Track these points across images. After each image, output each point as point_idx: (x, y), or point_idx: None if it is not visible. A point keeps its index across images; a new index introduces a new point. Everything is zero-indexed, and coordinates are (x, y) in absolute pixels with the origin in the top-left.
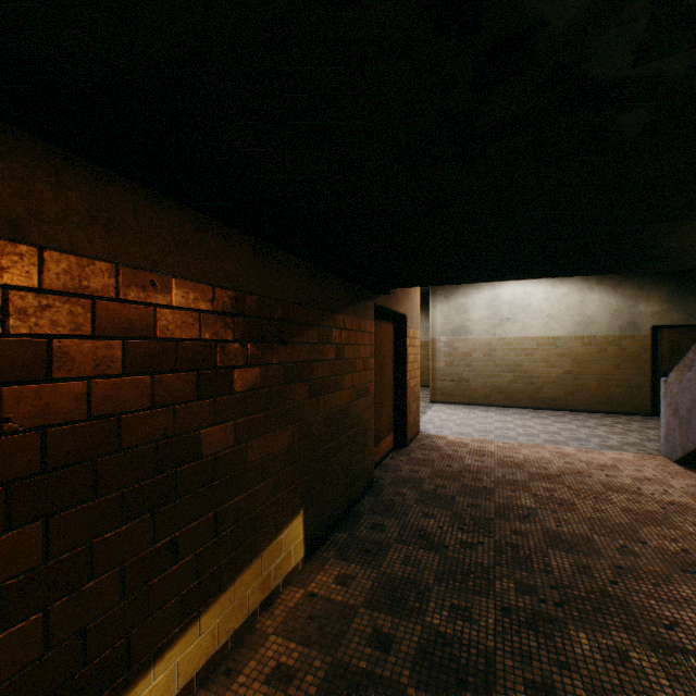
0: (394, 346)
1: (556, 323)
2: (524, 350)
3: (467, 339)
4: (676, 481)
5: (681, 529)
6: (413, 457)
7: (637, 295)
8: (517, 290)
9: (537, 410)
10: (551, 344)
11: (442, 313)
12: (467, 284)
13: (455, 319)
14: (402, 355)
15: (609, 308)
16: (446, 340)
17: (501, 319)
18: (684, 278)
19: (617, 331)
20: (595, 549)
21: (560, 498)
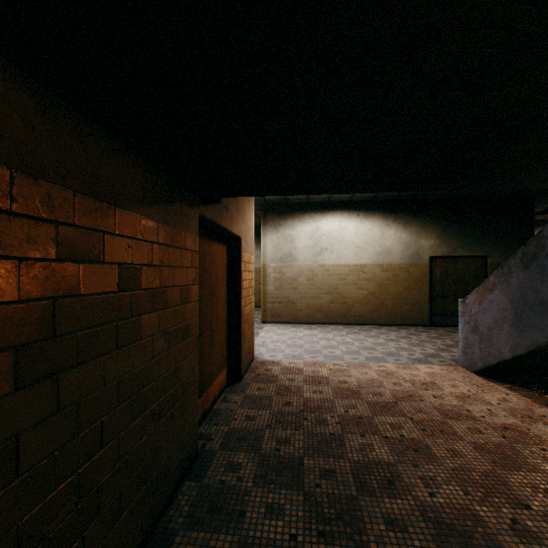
0: (227, 271)
1: (363, 253)
2: (339, 275)
3: (293, 266)
4: (489, 395)
5: (539, 469)
6: (249, 394)
7: (420, 232)
8: (334, 224)
9: (350, 325)
10: (360, 270)
11: (272, 242)
12: (293, 217)
13: (283, 247)
14: (237, 280)
15: (401, 241)
16: (276, 267)
17: (322, 248)
18: (450, 221)
19: (406, 260)
20: (491, 538)
21: (412, 439)
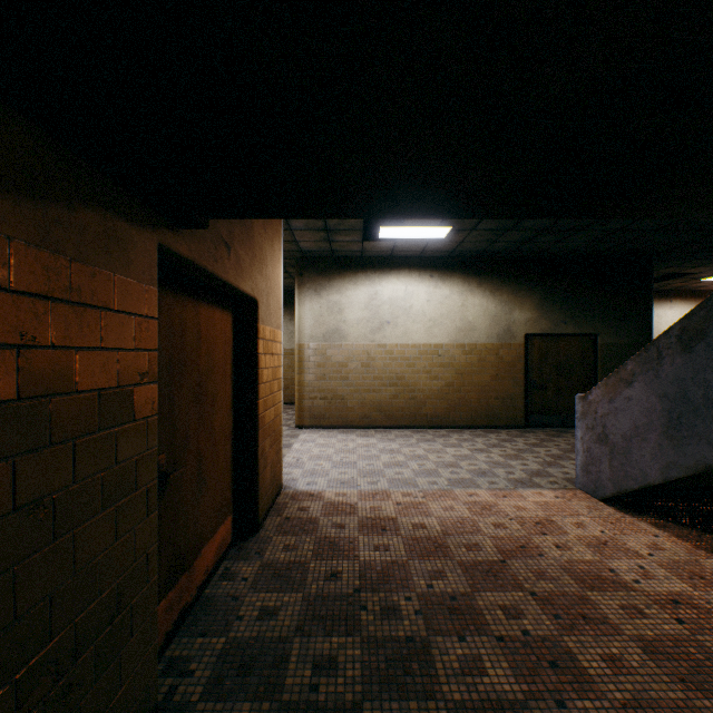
0: (234, 354)
1: (438, 329)
2: (406, 360)
3: (342, 346)
4: (632, 539)
5: None
6: (269, 561)
7: (513, 301)
8: (398, 289)
9: (420, 429)
10: (434, 352)
11: (311, 312)
12: (342, 277)
13: (328, 320)
14: (251, 369)
15: (488, 313)
16: (317, 347)
17: (382, 322)
18: (551, 287)
19: (495, 338)
20: None
21: (542, 639)
